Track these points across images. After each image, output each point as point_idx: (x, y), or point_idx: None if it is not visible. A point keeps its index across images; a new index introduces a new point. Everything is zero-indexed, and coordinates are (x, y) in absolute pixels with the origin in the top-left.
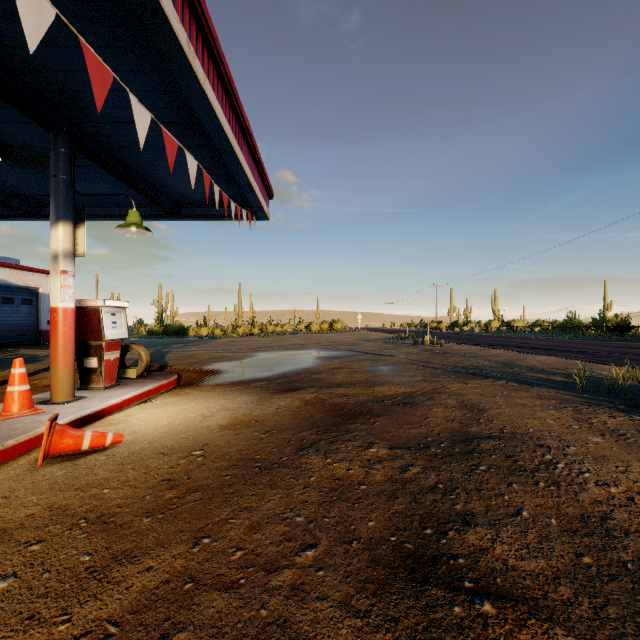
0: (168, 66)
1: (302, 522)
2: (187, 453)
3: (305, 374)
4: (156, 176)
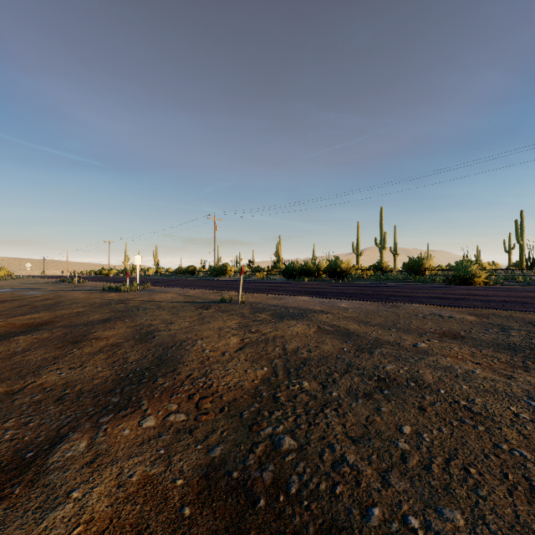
0: None
1: None
2: None
3: None
4: None
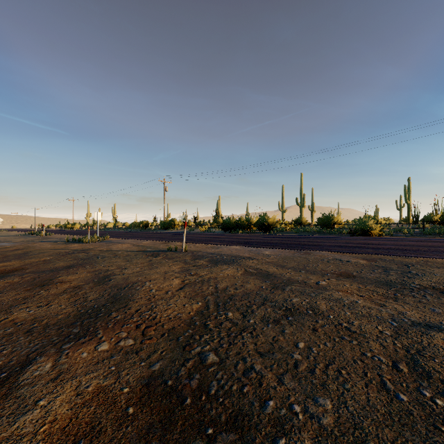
0: None
1: None
2: None
3: None
4: None
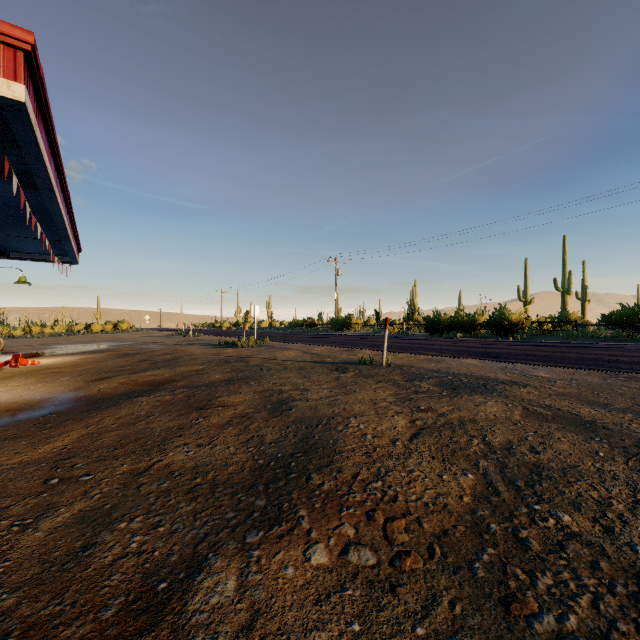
0: (57, 234)
1: (117, 362)
2: (73, 362)
3: (105, 350)
4: (10, 244)
